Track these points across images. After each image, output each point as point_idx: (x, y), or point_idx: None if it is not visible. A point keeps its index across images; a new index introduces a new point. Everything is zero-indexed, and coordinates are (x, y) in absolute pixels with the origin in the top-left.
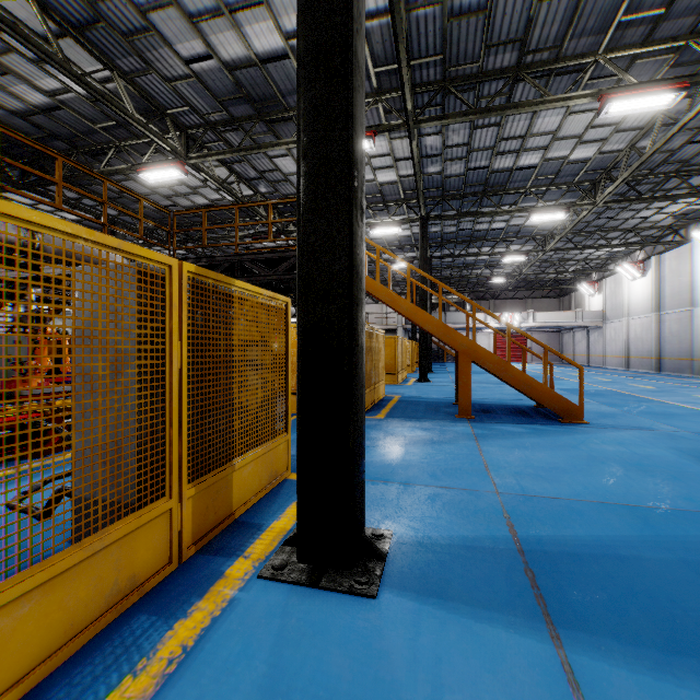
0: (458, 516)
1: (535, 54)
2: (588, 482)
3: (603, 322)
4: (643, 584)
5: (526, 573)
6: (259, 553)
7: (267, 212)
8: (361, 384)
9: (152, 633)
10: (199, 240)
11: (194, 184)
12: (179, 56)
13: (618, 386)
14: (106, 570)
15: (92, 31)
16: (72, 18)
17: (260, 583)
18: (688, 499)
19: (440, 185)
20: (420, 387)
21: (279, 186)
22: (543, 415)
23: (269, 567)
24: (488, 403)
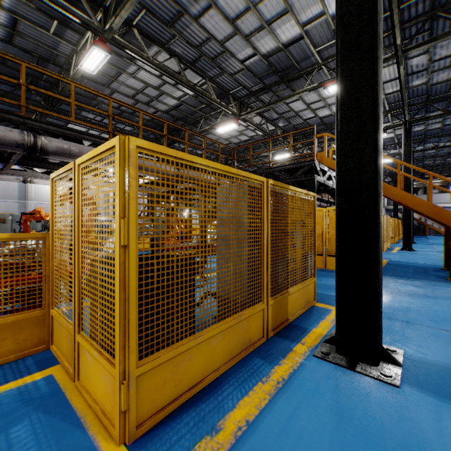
0: None
1: None
2: None
3: None
4: None
5: None
6: (310, 344)
7: (282, 138)
8: (381, 248)
9: (264, 368)
10: (242, 161)
11: (241, 129)
12: (238, 60)
13: None
14: (241, 332)
15: (198, 62)
16: (190, 58)
17: (315, 359)
18: None
19: (424, 93)
20: (405, 254)
21: (291, 120)
22: None
23: (319, 352)
24: None
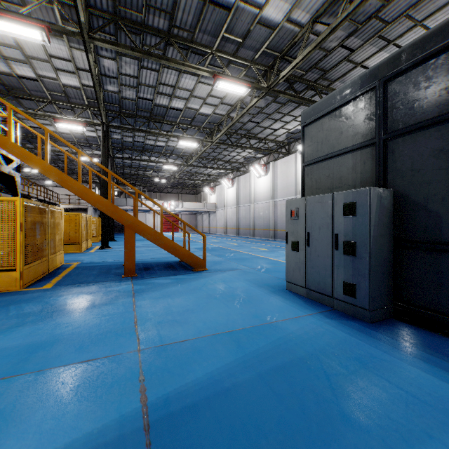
0: (90, 401)
1: (179, 29)
2: (207, 318)
3: (216, 209)
4: (240, 417)
5: None
6: None
7: None
8: None
9: None
10: None
11: None
12: None
13: (222, 244)
14: None
15: None
16: None
17: None
18: (257, 316)
19: (118, 103)
20: (101, 253)
21: None
22: (183, 267)
23: None
24: (150, 261)
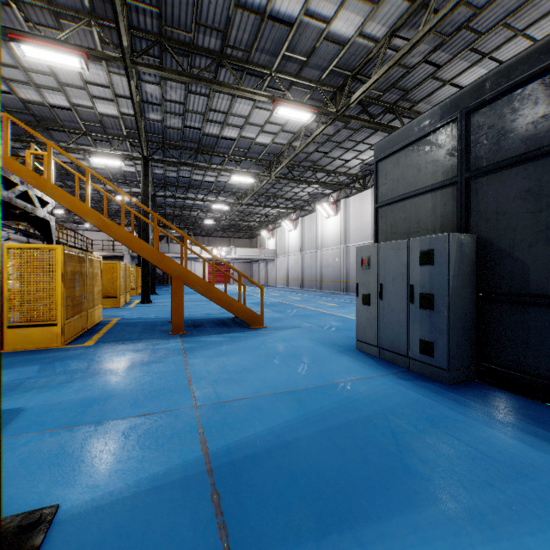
0: (153, 449)
1: (233, 49)
2: (266, 377)
3: (275, 256)
4: (301, 466)
5: (212, 499)
6: None
7: None
8: None
9: None
10: None
11: None
12: None
13: (283, 298)
14: None
15: None
16: None
17: None
18: (322, 376)
19: (161, 133)
20: (142, 308)
21: None
22: (238, 324)
23: None
24: (199, 318)
